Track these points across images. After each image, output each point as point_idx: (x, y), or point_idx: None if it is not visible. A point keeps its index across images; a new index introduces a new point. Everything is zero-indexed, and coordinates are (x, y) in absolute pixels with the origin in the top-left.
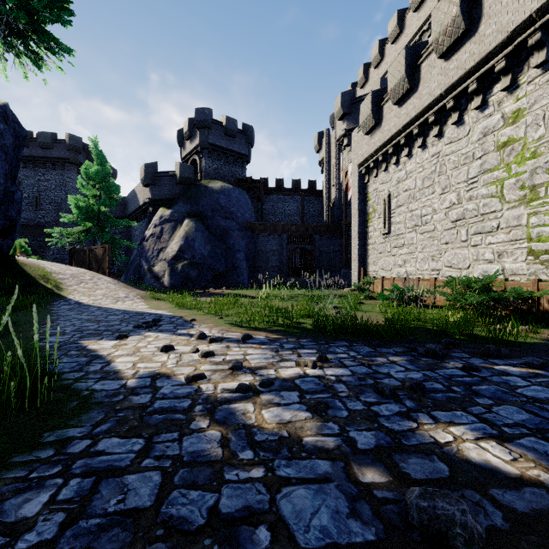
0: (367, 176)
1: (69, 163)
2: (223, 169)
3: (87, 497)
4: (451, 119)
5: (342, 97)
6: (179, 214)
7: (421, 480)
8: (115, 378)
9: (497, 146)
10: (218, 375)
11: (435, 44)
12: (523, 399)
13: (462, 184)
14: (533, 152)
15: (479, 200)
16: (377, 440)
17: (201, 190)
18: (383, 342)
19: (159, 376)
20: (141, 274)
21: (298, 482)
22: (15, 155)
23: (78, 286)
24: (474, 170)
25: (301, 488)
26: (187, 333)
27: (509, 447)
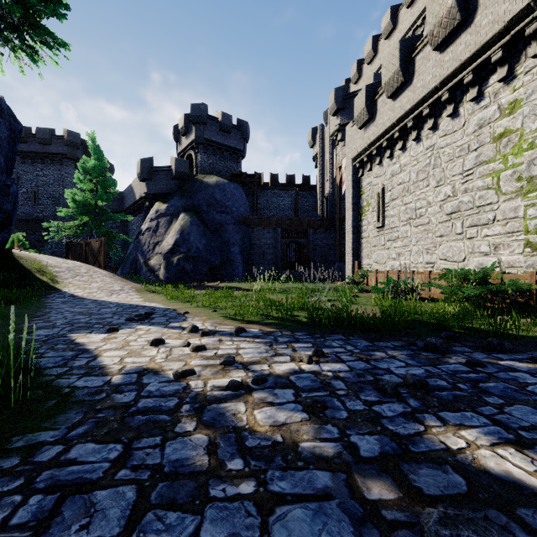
0: (361, 170)
1: (67, 158)
2: (218, 164)
3: (46, 522)
4: (446, 111)
5: (336, 92)
6: (175, 209)
7: (436, 497)
8: (100, 374)
9: (493, 137)
10: (208, 370)
11: (430, 36)
12: (536, 398)
13: (457, 176)
14: (530, 143)
15: (475, 192)
16: (382, 446)
17: (196, 185)
18: (380, 336)
19: (146, 371)
20: (138, 267)
21: (293, 500)
22: (10, 149)
23: (73, 279)
24: (470, 162)
25: (298, 508)
26: (179, 326)
27: (530, 455)
